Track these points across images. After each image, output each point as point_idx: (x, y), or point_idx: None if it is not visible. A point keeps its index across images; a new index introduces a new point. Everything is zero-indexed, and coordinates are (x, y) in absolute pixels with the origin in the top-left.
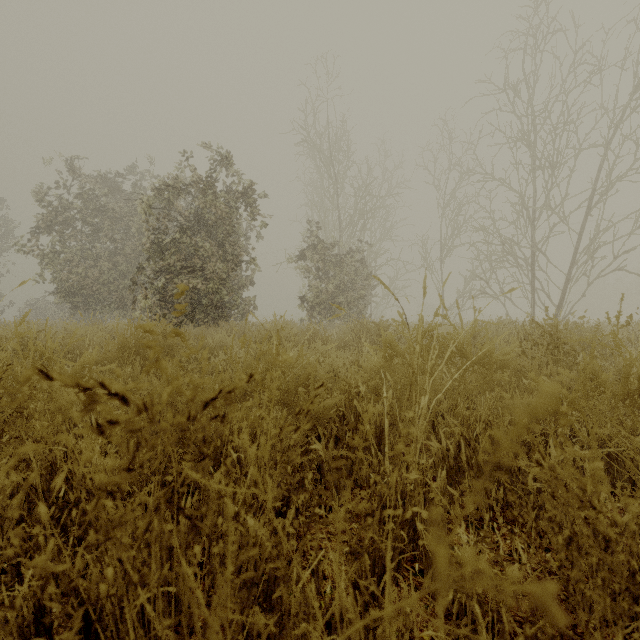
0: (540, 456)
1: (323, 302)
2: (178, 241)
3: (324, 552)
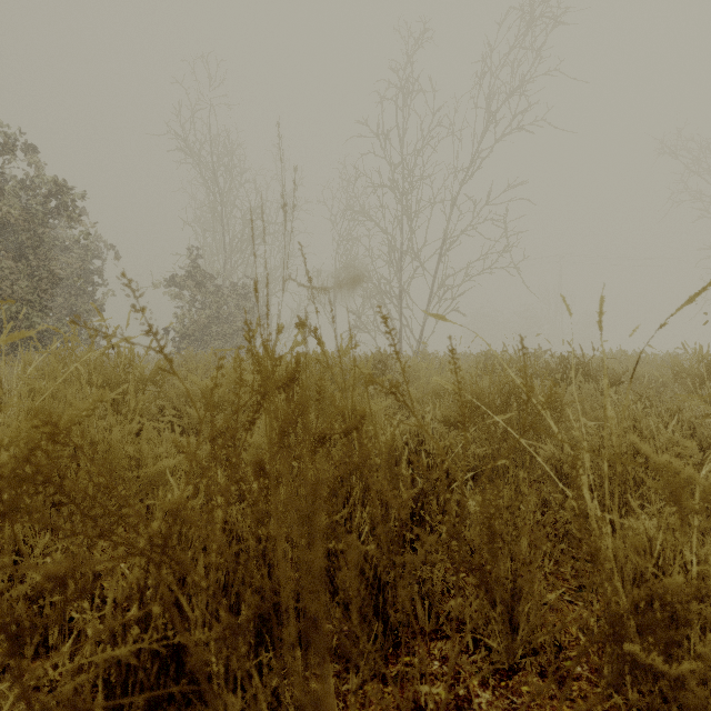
0: None
1: (191, 333)
2: None
3: None
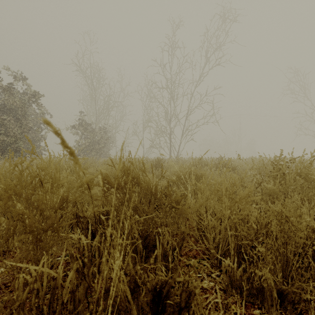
0: None
1: (82, 149)
2: None
3: None
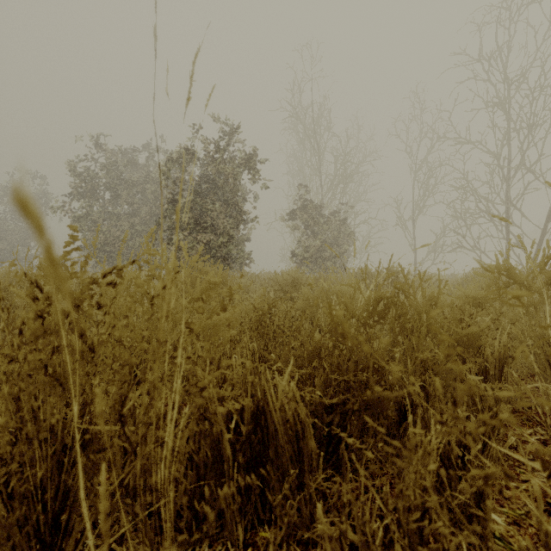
0: None
1: (311, 256)
2: (191, 201)
3: (514, 503)
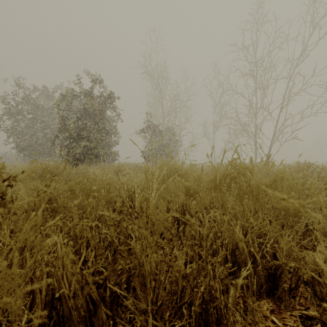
0: (201, 216)
1: (153, 154)
2: (76, 122)
3: None
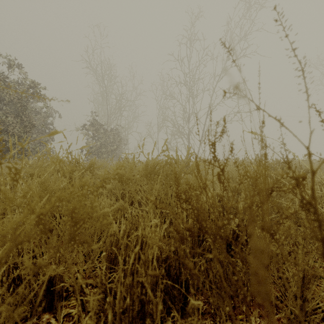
0: None
1: (93, 151)
2: None
3: None
